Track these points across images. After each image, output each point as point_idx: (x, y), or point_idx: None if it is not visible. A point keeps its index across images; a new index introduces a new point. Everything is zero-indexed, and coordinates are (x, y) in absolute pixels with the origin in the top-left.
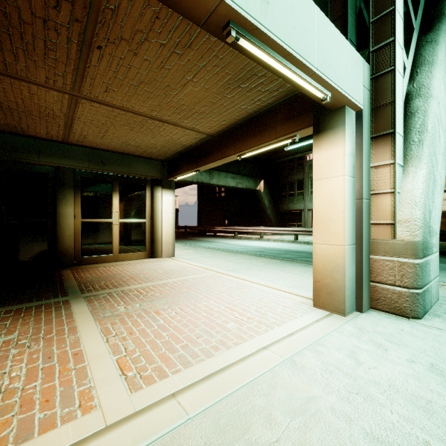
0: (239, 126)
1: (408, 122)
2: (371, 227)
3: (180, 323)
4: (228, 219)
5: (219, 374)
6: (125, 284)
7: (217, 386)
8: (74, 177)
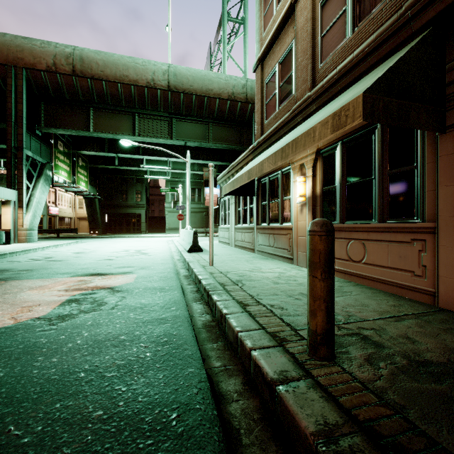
0: None
1: (29, 202)
2: (18, 225)
3: None
4: None
5: None
6: None
7: None
8: None
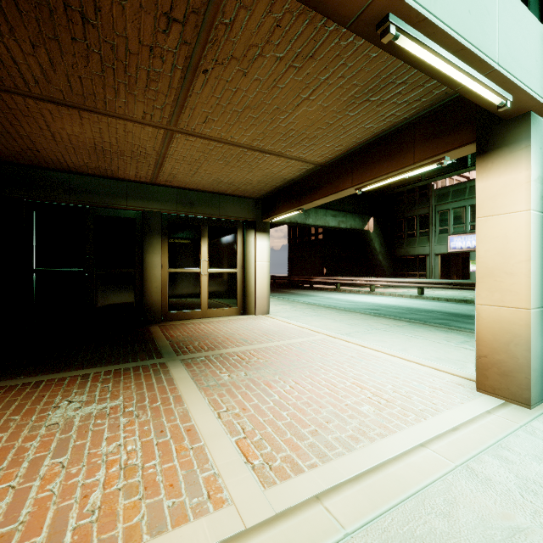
0: (358, 151)
1: None
2: None
3: (299, 401)
4: (327, 267)
5: (370, 476)
6: (222, 346)
7: (372, 493)
8: (161, 222)
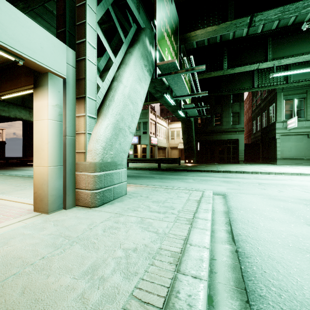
0: None
1: (108, 93)
2: (76, 154)
3: None
4: None
5: None
6: None
7: None
8: None
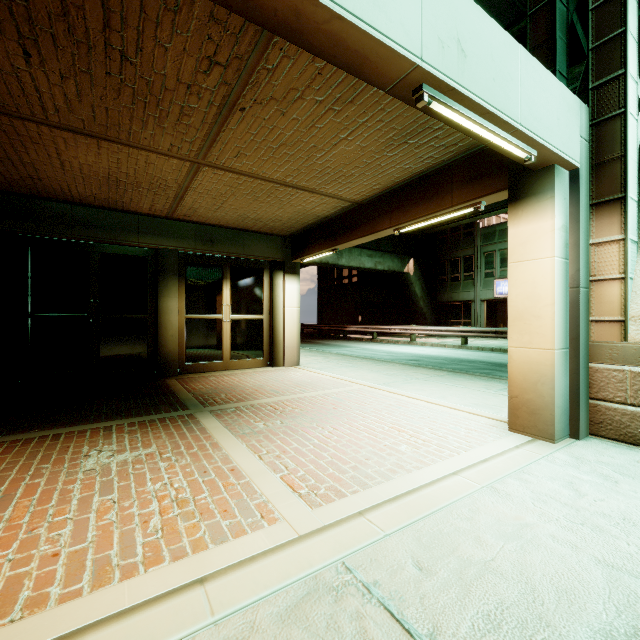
0: (397, 190)
1: None
2: (590, 325)
3: (339, 443)
4: (362, 314)
5: (407, 497)
6: (252, 398)
7: (408, 508)
8: (178, 261)
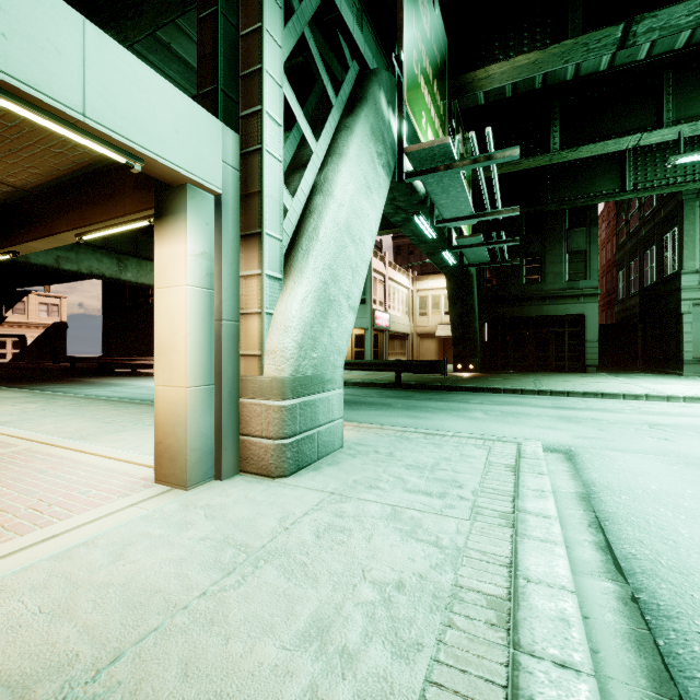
0: (75, 183)
1: (304, 222)
2: (241, 360)
3: None
4: None
5: None
6: None
7: None
8: None
